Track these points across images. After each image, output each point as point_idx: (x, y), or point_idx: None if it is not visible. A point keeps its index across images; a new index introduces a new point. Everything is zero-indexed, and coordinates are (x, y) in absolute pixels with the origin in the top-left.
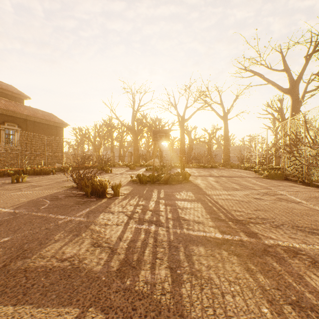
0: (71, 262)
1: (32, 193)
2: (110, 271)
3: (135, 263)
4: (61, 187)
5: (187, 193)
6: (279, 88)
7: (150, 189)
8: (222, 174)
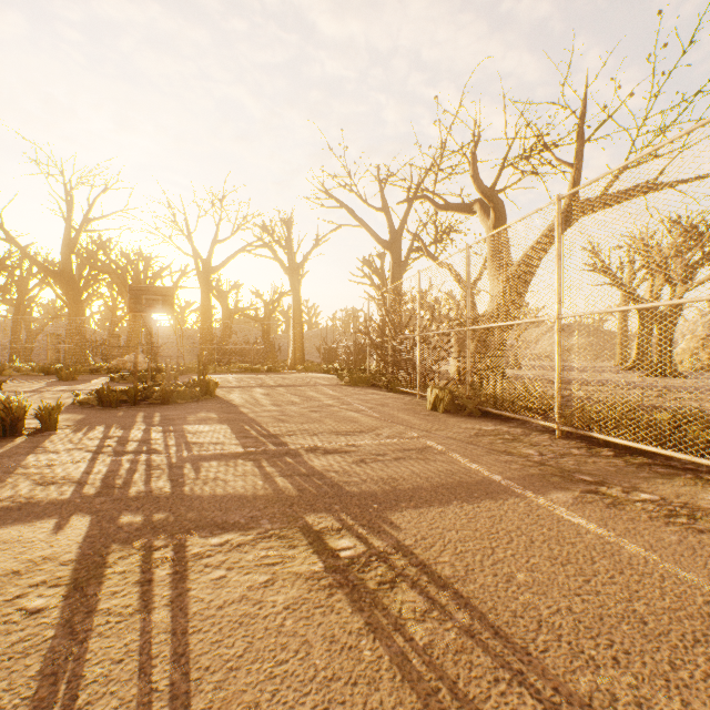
0: (12, 501)
1: None
2: (86, 495)
3: (123, 485)
4: None
5: (207, 414)
6: (376, 238)
7: (131, 414)
8: (284, 382)
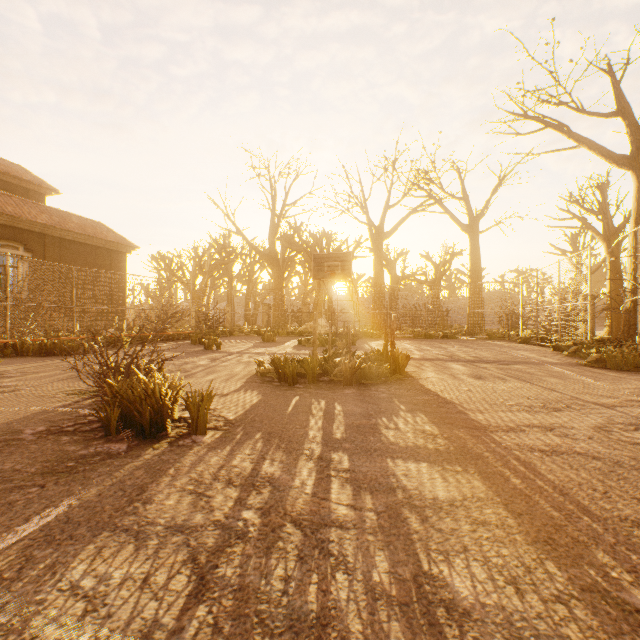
0: None
1: None
2: None
3: None
4: (66, 393)
5: (413, 421)
6: (606, 155)
7: (305, 402)
8: (478, 354)
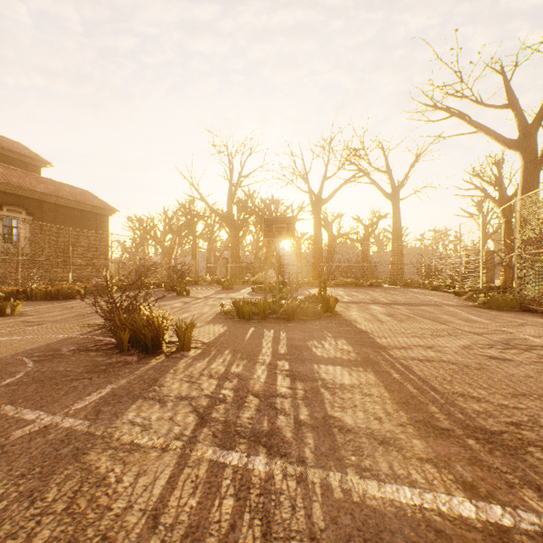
0: None
1: (12, 340)
2: None
3: None
4: (79, 326)
5: (336, 343)
6: (499, 139)
7: (259, 331)
8: (395, 298)
